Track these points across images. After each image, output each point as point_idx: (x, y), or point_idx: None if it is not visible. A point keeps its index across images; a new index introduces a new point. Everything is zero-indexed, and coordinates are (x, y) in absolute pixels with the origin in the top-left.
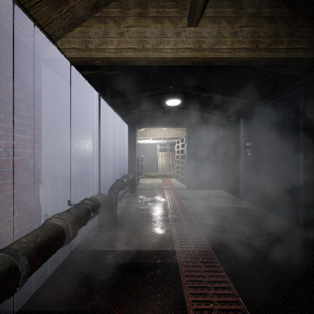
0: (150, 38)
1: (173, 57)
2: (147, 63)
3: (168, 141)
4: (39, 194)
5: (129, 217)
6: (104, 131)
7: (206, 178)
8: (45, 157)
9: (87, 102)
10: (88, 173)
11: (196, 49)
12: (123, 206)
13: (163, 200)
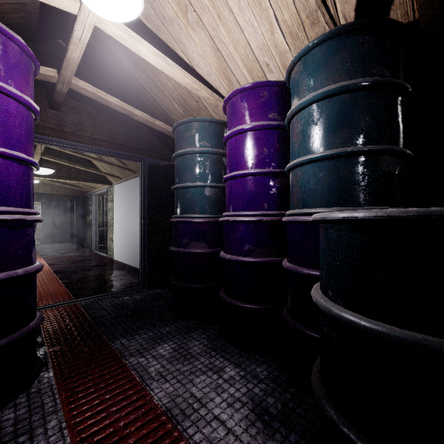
0: None
1: None
2: None
3: None
4: None
5: None
6: None
7: (58, 236)
8: None
9: None
10: None
11: None
12: None
13: None
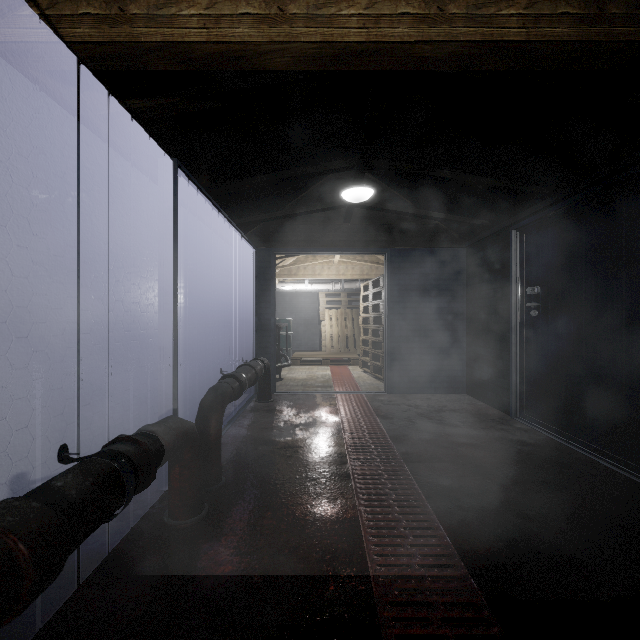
0: None
1: (366, 39)
2: (292, 63)
3: (344, 286)
4: None
5: (253, 467)
6: (197, 260)
7: (431, 368)
8: (13, 322)
9: (151, 188)
10: (152, 359)
11: (431, 17)
12: (240, 437)
13: (333, 421)
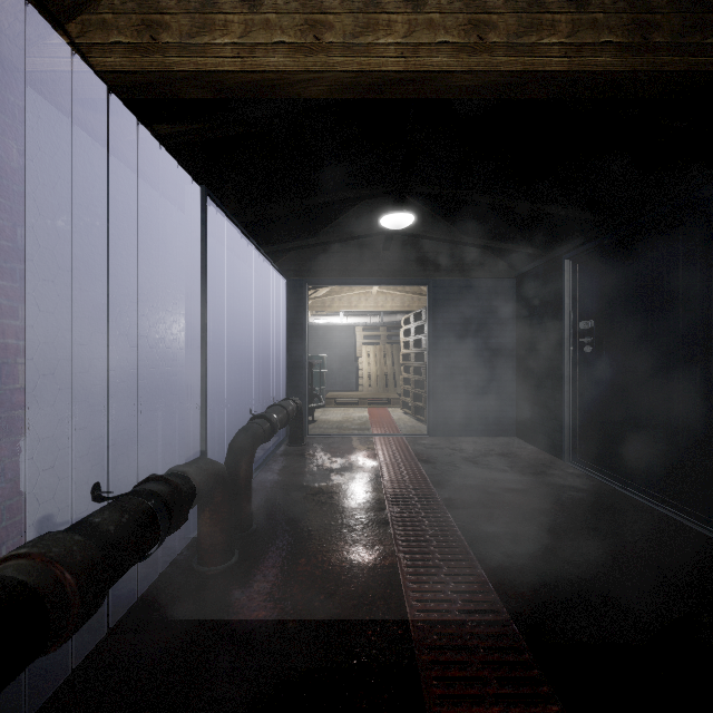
0: (338, 15)
1: (404, 68)
2: (328, 91)
3: (383, 320)
4: (21, 462)
5: (285, 514)
6: (224, 292)
7: (477, 409)
8: (40, 358)
9: (176, 216)
10: (177, 399)
11: (471, 46)
12: (271, 482)
13: (371, 466)
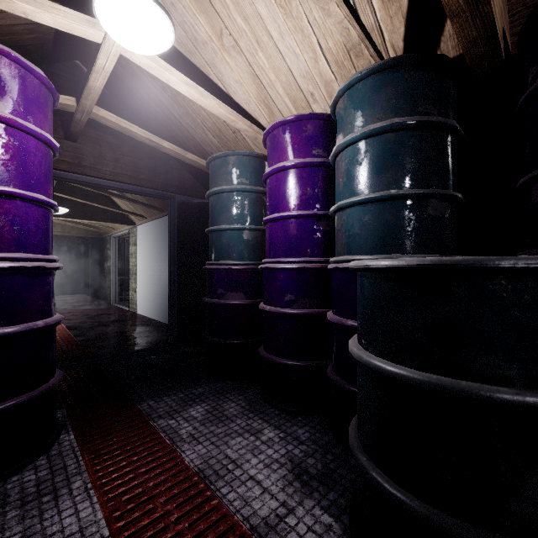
0: None
1: None
2: None
3: None
4: None
5: None
6: None
7: (70, 286)
8: None
9: None
10: None
11: None
12: None
13: None
